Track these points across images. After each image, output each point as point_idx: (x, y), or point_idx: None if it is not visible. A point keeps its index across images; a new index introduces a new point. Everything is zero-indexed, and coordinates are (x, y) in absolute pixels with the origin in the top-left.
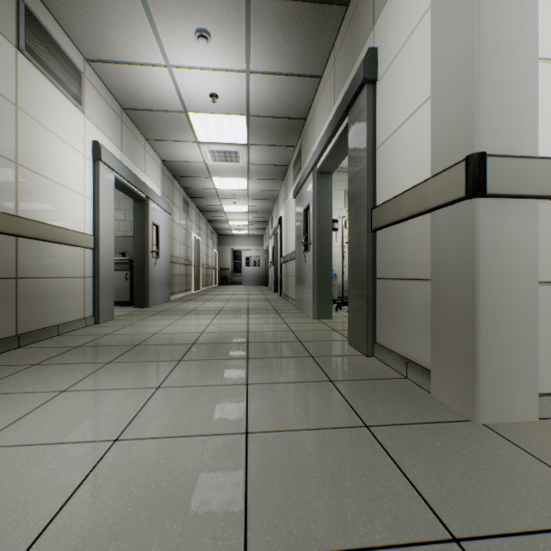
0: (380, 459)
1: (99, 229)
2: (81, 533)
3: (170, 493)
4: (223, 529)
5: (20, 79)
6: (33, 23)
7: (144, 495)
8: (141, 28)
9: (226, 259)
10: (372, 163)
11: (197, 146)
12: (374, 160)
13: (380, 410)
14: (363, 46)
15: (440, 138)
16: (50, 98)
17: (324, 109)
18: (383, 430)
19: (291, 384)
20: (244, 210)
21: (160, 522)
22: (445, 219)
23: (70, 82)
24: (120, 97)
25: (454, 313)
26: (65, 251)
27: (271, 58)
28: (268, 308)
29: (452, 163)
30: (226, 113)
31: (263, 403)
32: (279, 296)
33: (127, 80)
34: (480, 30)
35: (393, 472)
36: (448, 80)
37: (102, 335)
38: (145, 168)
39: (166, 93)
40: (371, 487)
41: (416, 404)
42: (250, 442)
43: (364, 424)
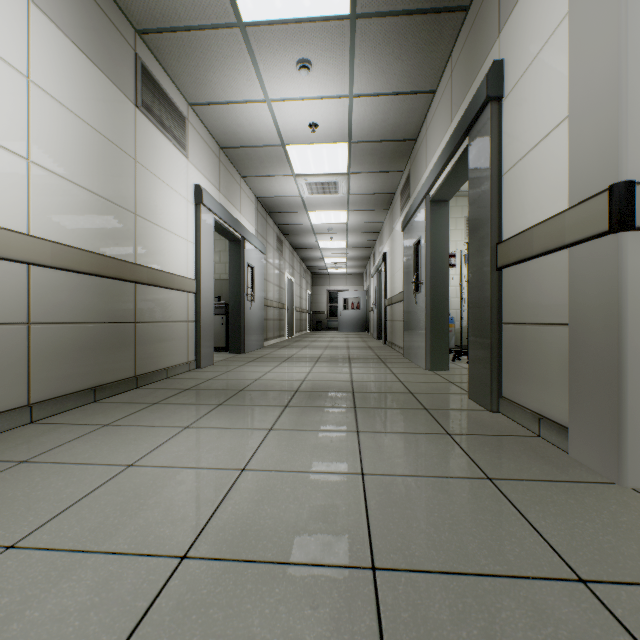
0: (503, 508)
1: (200, 273)
2: (233, 532)
3: (300, 514)
4: (350, 544)
5: (137, 134)
6: (147, 79)
7: (277, 513)
8: (243, 67)
9: (321, 301)
10: (497, 191)
11: (293, 180)
12: (500, 188)
13: (506, 465)
14: (487, 57)
15: (579, 164)
16: (160, 148)
17: (438, 129)
18: (508, 484)
19: (404, 434)
20: (342, 246)
21: (295, 533)
22: (585, 256)
23: (176, 129)
24: (219, 137)
25: (595, 362)
26: (172, 296)
27: (377, 78)
28: (371, 357)
29: (593, 192)
30: (326, 142)
31: (376, 450)
32: (383, 344)
33: (227, 119)
34: (628, 42)
35: (517, 520)
36: (589, 98)
37: (206, 379)
38: (241, 207)
39: (264, 128)
40: (493, 530)
41: (548, 462)
42: (366, 481)
43: (486, 476)
